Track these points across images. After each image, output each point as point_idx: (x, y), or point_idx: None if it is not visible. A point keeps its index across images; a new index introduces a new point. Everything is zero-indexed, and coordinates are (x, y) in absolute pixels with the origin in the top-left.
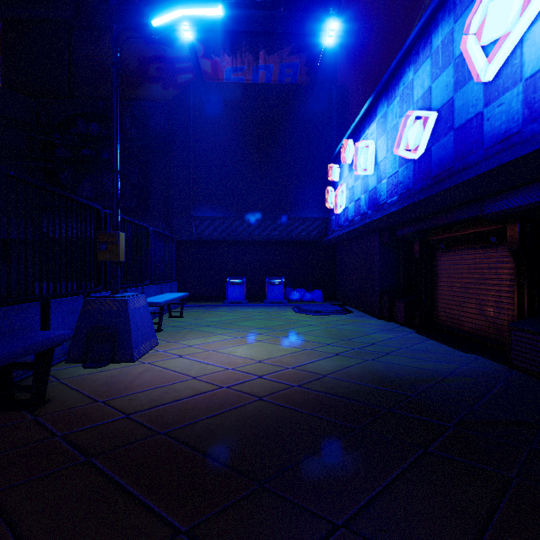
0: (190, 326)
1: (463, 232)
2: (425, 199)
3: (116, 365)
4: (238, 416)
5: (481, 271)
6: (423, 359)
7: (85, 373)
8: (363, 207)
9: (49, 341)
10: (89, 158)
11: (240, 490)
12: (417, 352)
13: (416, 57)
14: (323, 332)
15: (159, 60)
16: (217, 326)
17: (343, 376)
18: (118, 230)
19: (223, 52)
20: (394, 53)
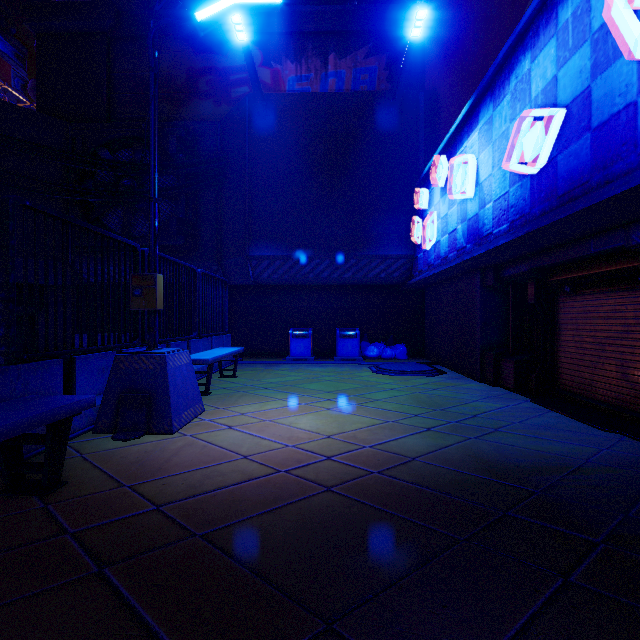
0: (244, 389)
1: (598, 270)
2: (548, 226)
3: (151, 437)
4: (298, 514)
5: (624, 321)
6: (545, 439)
7: (114, 446)
8: (460, 240)
9: (64, 409)
10: (130, 189)
11: (298, 632)
12: (536, 428)
13: (534, 40)
14: (409, 399)
15: (211, 72)
16: (276, 388)
17: (438, 460)
18: (155, 272)
19: (285, 59)
20: (501, 42)
